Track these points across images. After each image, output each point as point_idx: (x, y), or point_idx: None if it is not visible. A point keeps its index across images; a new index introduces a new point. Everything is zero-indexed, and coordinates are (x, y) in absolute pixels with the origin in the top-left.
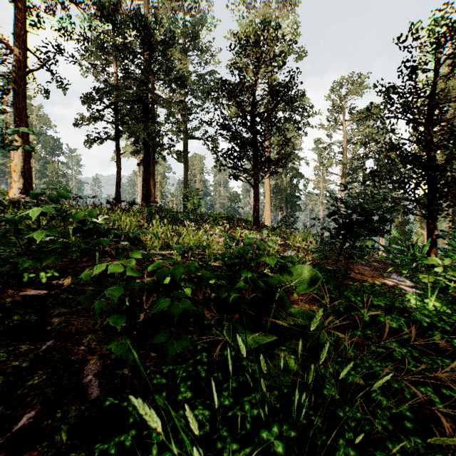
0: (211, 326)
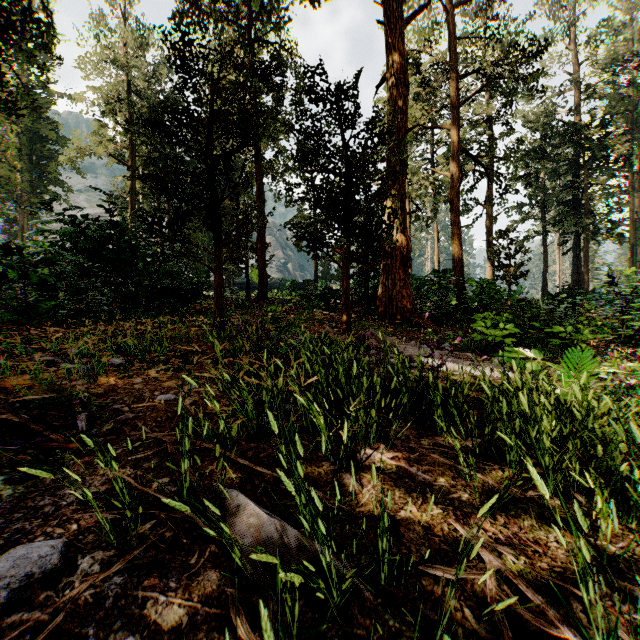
0: None
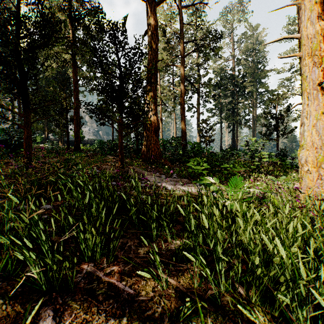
0: None
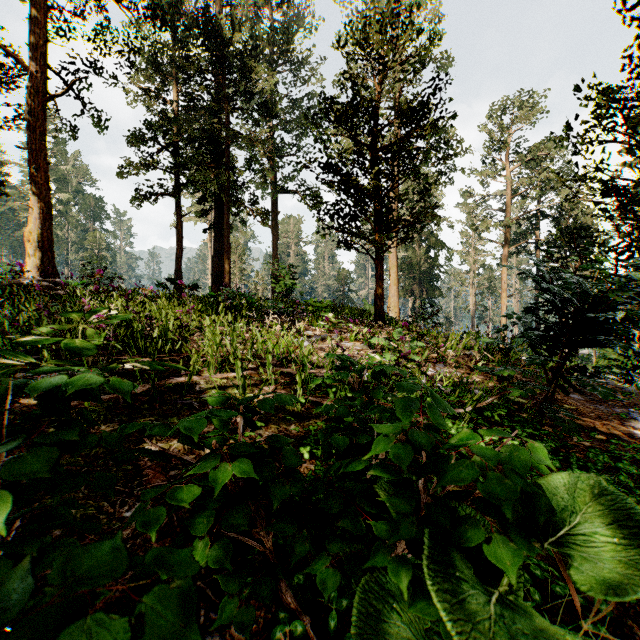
0: (296, 613)
